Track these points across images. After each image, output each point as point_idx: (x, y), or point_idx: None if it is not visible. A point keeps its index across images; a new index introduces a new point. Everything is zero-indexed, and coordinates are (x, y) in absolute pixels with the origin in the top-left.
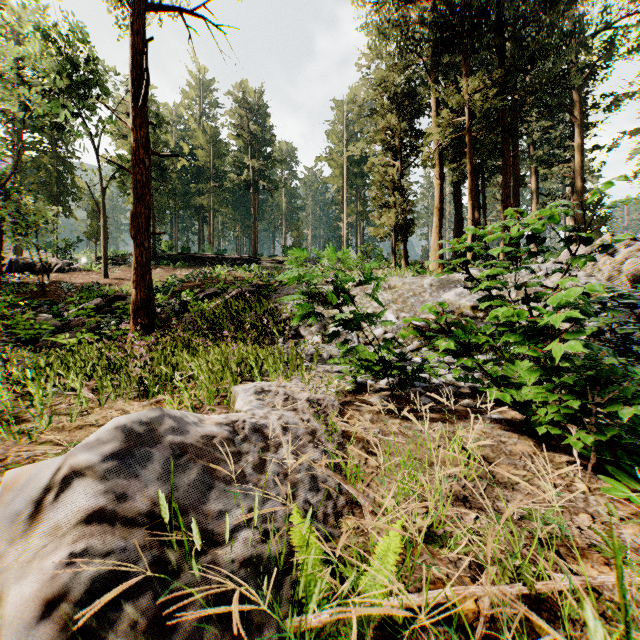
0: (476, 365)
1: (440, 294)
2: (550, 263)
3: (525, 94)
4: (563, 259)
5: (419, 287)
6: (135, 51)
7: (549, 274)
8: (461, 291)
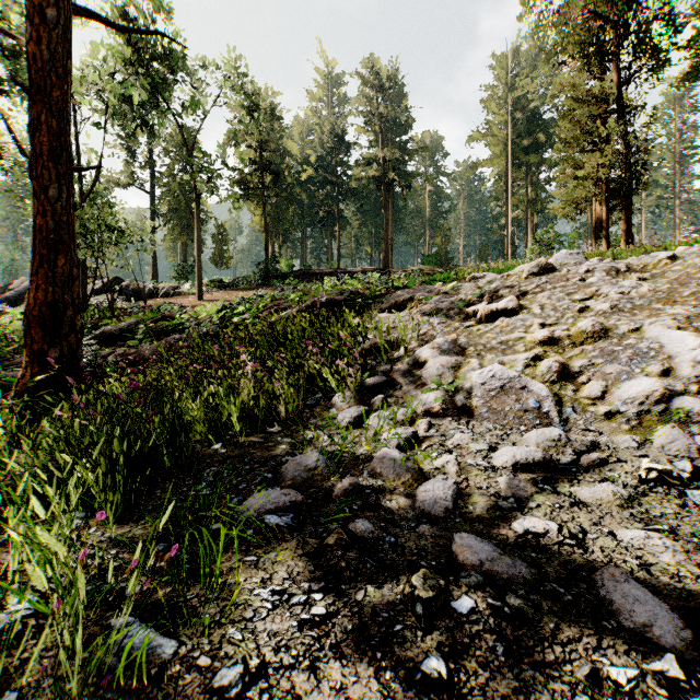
0: None
1: None
2: None
3: None
4: None
5: None
6: None
7: None
8: None
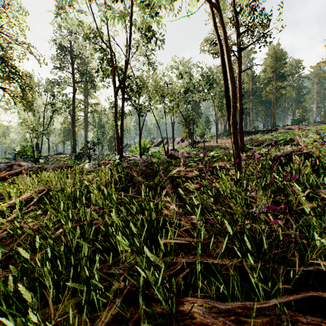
0: None
1: None
2: None
3: None
4: None
5: None
6: (240, 85)
7: None
8: None
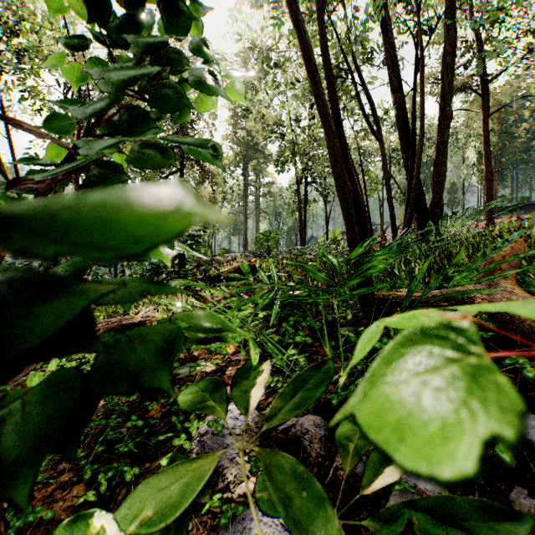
0: None
1: None
2: None
3: None
4: None
5: None
6: (487, 137)
7: None
8: None
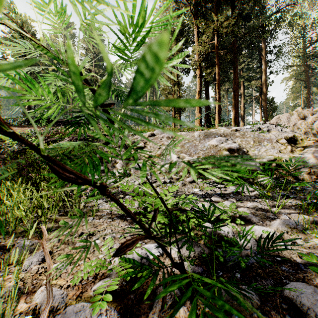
0: (248, 197)
1: (206, 141)
2: (268, 124)
3: (244, 34)
4: (274, 122)
5: (191, 137)
6: None
7: (269, 130)
8: (220, 139)
